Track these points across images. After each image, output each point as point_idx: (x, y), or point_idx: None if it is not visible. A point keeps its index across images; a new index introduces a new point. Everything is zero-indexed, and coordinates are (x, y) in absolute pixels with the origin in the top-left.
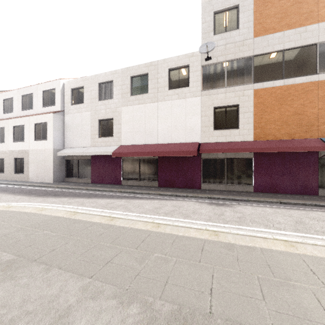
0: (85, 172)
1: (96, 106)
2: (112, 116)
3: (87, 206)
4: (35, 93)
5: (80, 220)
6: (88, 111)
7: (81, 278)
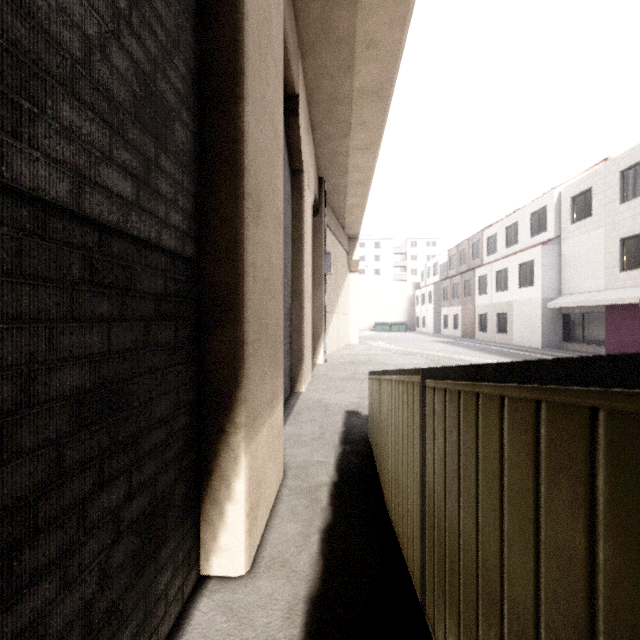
0: (594, 335)
1: (615, 216)
2: None
3: None
4: (520, 220)
5: None
6: (599, 228)
7: None
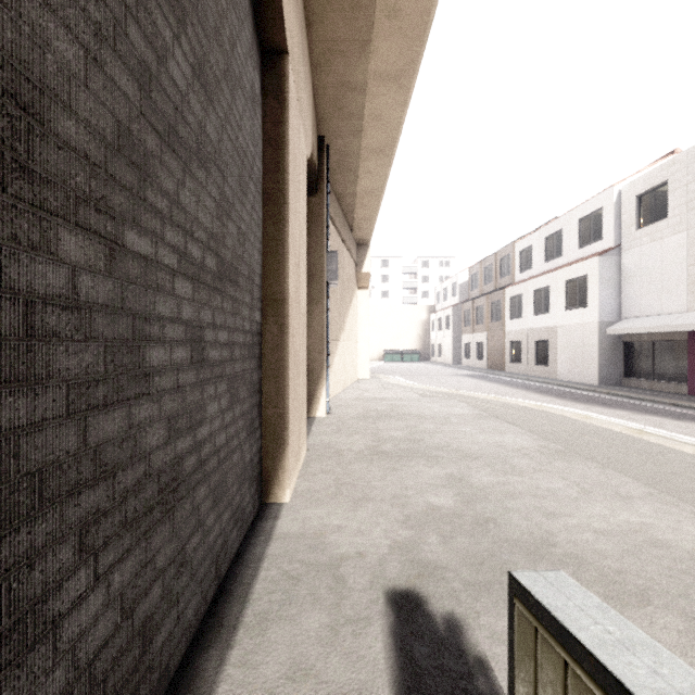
0: (670, 369)
1: None
2: None
3: (669, 430)
4: (565, 228)
5: (651, 442)
6: (679, 232)
7: (646, 487)
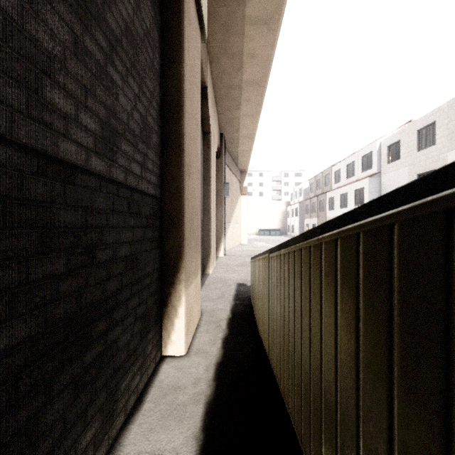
0: None
1: (414, 159)
2: (434, 166)
3: None
4: (356, 161)
5: None
6: (405, 167)
7: None
